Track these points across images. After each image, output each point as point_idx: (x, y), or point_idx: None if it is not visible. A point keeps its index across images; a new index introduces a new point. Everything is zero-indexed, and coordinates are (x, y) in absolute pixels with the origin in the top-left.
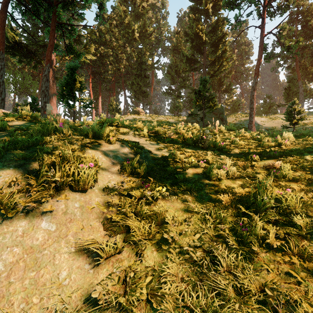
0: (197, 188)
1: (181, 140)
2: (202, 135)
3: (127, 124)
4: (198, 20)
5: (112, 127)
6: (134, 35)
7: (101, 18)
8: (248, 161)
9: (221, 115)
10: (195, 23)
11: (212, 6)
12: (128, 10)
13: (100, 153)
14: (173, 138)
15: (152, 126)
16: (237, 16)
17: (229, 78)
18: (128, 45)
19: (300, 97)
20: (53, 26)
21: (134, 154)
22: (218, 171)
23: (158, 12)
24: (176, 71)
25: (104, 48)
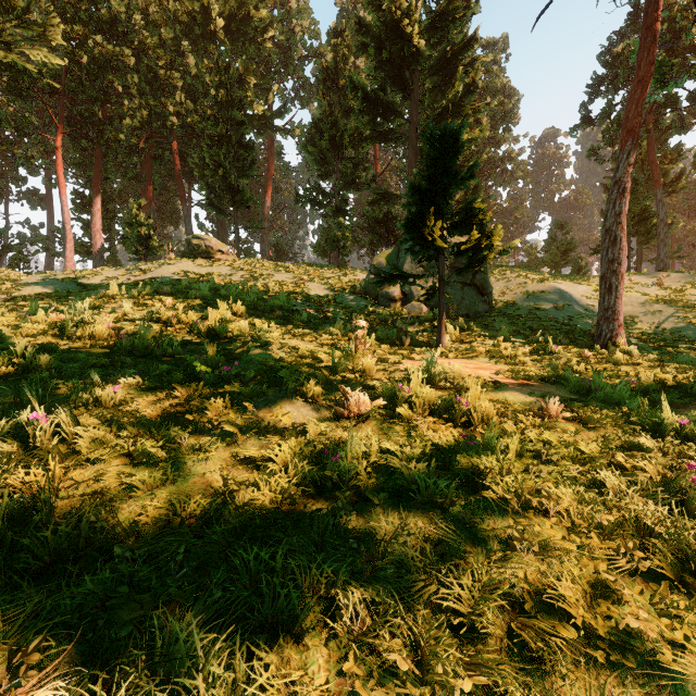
0: None
1: None
2: None
3: None
4: None
5: None
6: (210, 22)
7: None
8: None
9: (480, 275)
10: None
11: None
12: None
13: None
14: None
15: None
16: None
17: None
18: (191, 47)
19: (659, 231)
20: None
21: None
22: None
23: None
24: (334, 138)
25: (105, 41)
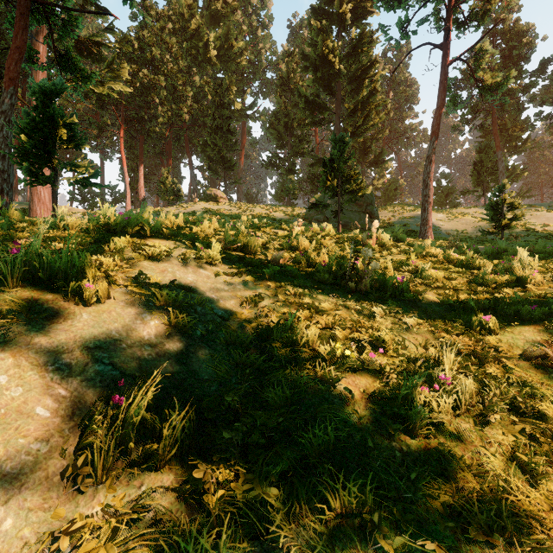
0: (377, 483)
1: (303, 269)
2: (354, 259)
3: (180, 225)
4: (326, 32)
5: (124, 240)
6: (208, 53)
7: (135, 3)
8: (473, 330)
9: (370, 207)
10: (322, 36)
11: (351, 9)
12: (197, 6)
13: (7, 363)
14: (284, 265)
15: (235, 234)
16: (402, 22)
17: (380, 140)
18: (197, 71)
19: (499, 179)
20: (22, 7)
21: (167, 331)
22: (429, 396)
23: (254, 14)
24: (287, 124)
25: (149, 73)
